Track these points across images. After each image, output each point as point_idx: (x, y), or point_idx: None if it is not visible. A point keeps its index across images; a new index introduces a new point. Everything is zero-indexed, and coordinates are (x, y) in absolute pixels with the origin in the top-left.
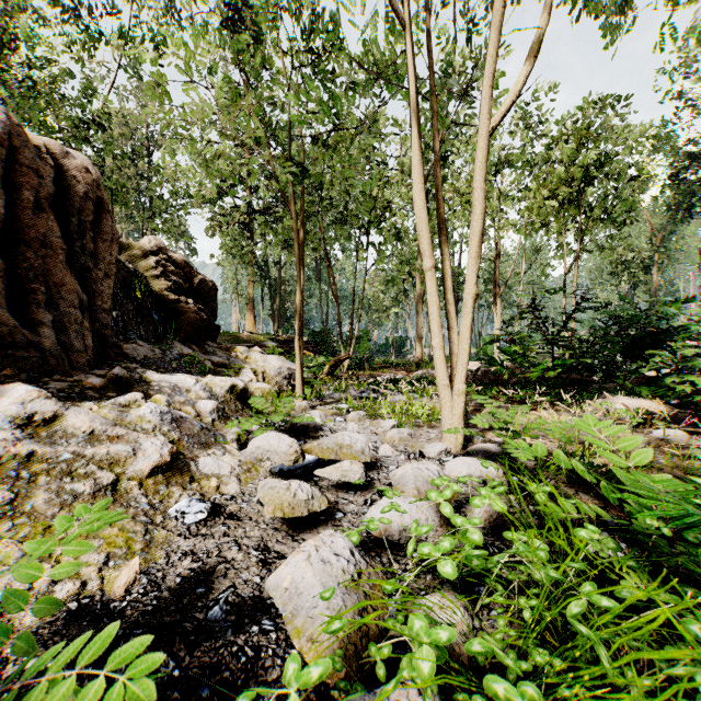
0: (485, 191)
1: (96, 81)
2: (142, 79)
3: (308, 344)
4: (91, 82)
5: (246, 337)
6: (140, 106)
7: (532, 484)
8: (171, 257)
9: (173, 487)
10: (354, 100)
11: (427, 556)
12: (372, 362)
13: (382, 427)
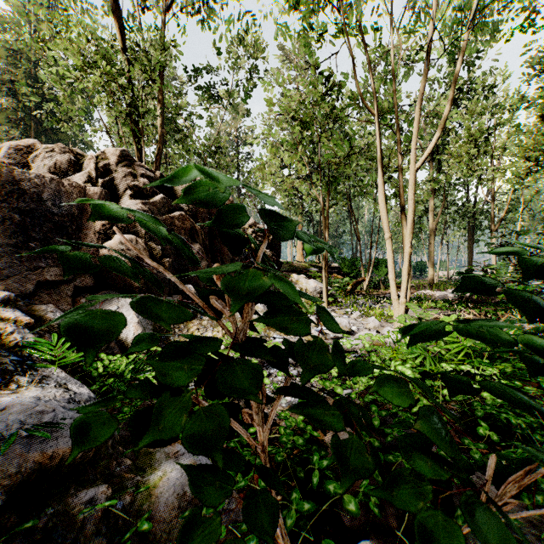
0: (485, 145)
1: (213, 117)
2: (237, 113)
3: (340, 269)
4: (210, 119)
5: (297, 265)
6: (232, 118)
7: (406, 338)
8: (258, 227)
9: (271, 331)
10: (353, 141)
11: (345, 344)
12: (388, 283)
13: (367, 321)
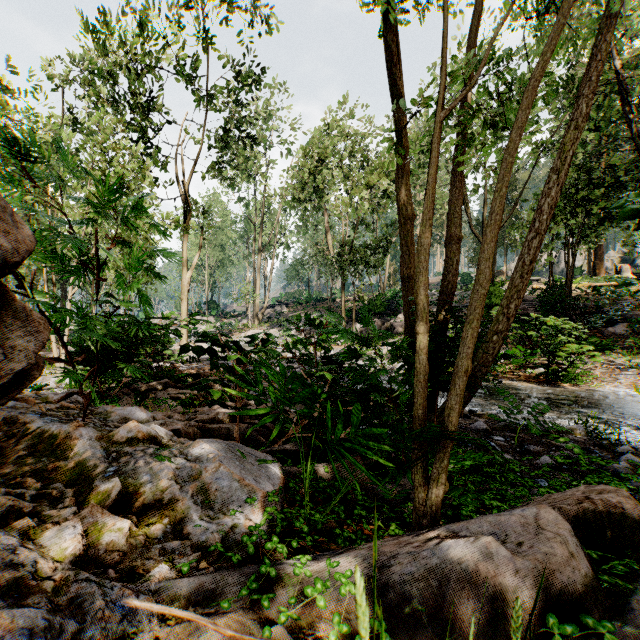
0: None
1: None
2: None
3: None
4: None
5: None
6: None
7: None
8: None
9: None
10: None
11: None
12: None
13: None
